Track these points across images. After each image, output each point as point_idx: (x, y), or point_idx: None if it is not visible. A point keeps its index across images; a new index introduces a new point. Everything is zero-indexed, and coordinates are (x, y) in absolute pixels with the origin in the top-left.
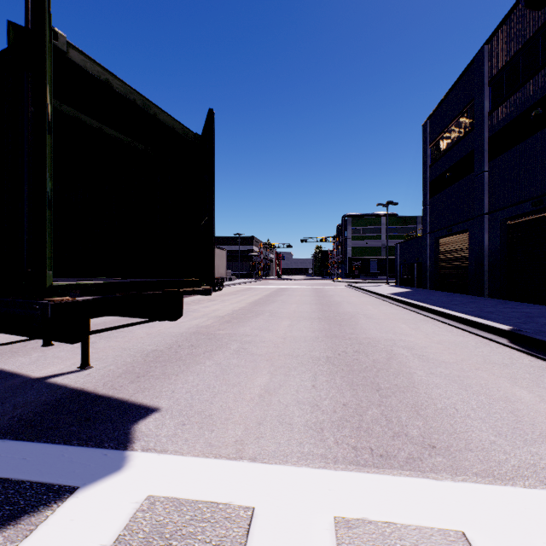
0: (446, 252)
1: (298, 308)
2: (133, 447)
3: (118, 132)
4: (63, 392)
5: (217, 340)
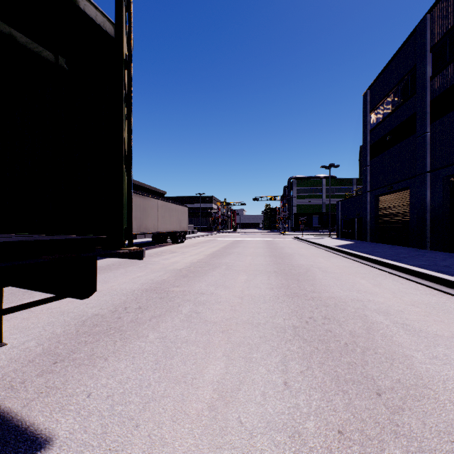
0: (386, 208)
1: (253, 260)
2: None
3: (4, 23)
4: None
5: (168, 300)
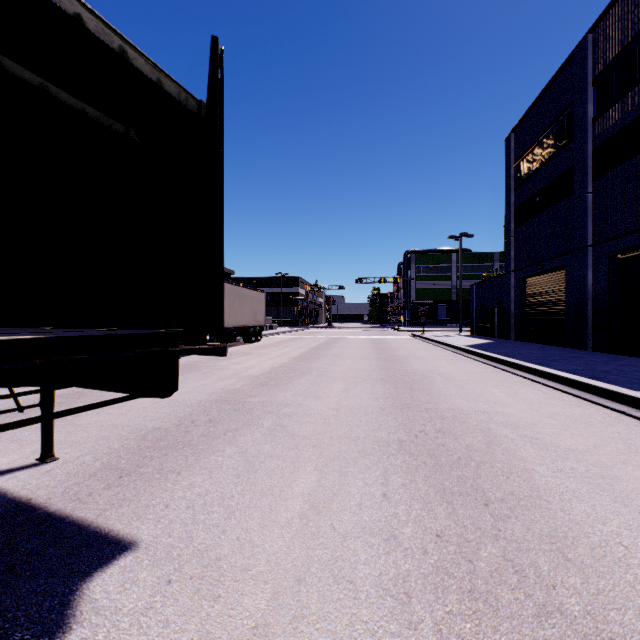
0: (536, 295)
1: (353, 365)
2: None
3: (77, 99)
4: None
5: (245, 413)
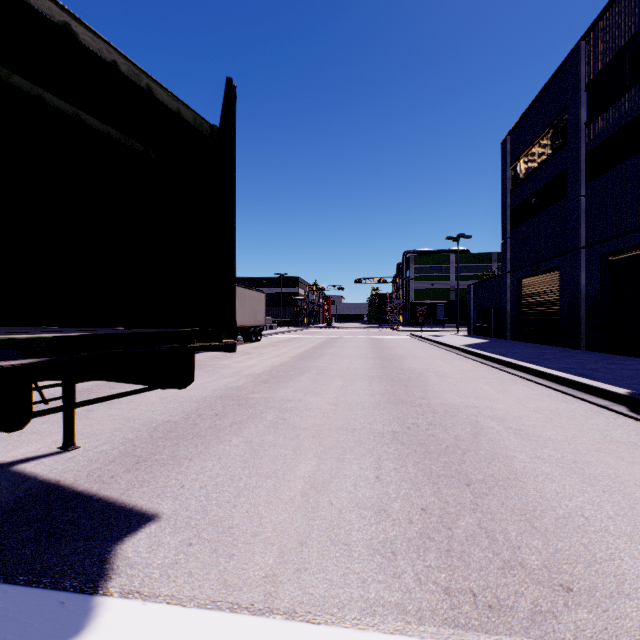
0: (531, 295)
1: (352, 363)
2: (107, 588)
3: (103, 123)
4: (29, 486)
5: (249, 407)
